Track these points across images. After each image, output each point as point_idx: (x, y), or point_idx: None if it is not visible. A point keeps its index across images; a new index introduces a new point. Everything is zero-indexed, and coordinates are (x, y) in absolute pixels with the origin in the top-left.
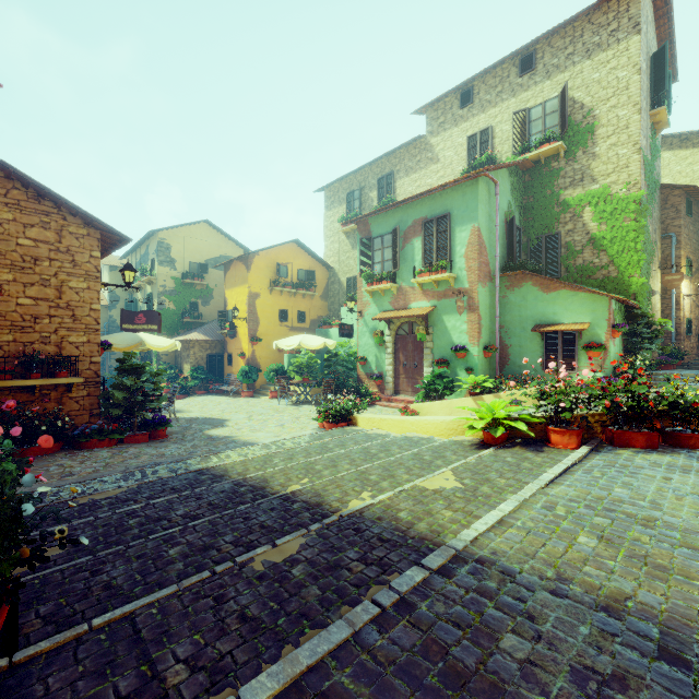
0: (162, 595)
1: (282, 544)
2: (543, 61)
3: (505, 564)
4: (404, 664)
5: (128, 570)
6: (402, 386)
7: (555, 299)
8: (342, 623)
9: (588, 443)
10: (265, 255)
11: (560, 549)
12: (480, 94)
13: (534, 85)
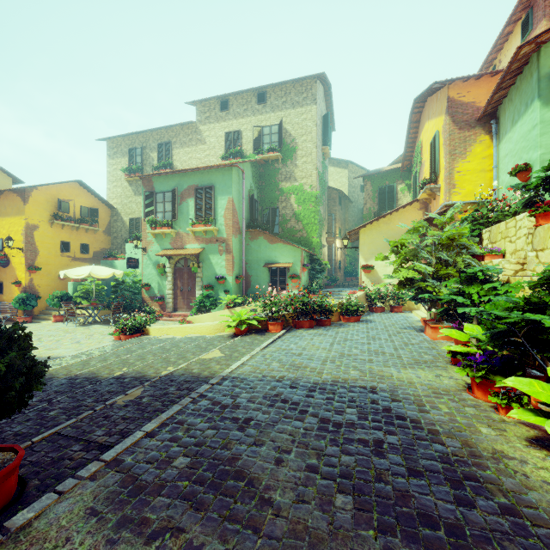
0: (69, 423)
1: (130, 393)
2: (270, 100)
3: (243, 377)
4: (206, 409)
5: (25, 426)
6: (179, 304)
7: (276, 248)
8: (177, 405)
9: (285, 328)
10: (45, 190)
11: (265, 368)
12: (233, 106)
13: (265, 113)
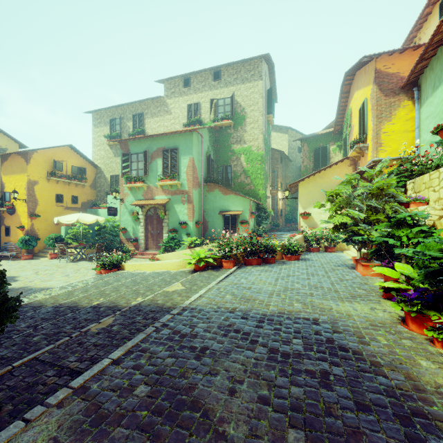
0: (47, 349)
1: (103, 322)
2: (224, 77)
3: (201, 308)
4: (167, 337)
5: (11, 351)
6: (150, 245)
7: (228, 199)
8: (142, 334)
9: (237, 265)
10: (43, 152)
11: (220, 300)
12: (194, 83)
13: (220, 88)
